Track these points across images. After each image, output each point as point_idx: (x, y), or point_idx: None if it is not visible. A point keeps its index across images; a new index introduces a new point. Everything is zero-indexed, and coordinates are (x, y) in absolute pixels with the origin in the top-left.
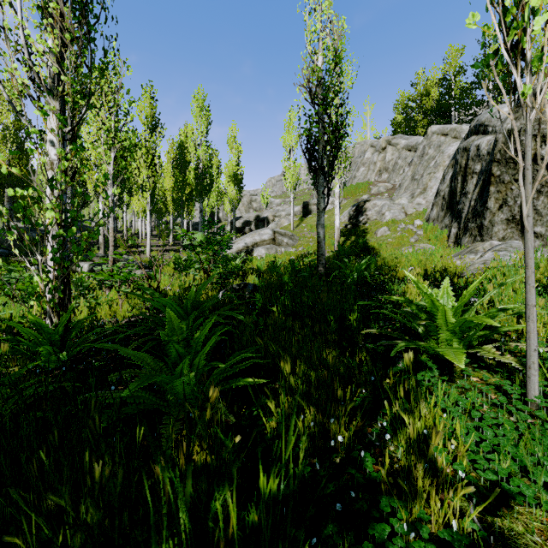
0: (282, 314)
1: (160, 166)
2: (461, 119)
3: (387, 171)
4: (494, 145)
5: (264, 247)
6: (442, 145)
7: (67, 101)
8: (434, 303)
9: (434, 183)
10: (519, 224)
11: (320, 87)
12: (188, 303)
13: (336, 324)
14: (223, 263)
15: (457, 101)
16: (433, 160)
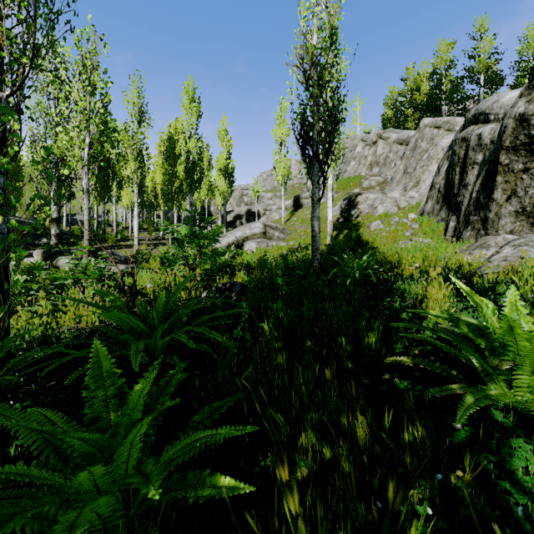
0: (276, 331)
1: (148, 158)
2: (452, 113)
3: (378, 165)
4: (500, 132)
5: (254, 241)
6: (435, 137)
7: (1, 56)
8: (512, 330)
9: (427, 176)
10: (530, 217)
11: (315, 68)
12: (154, 314)
13: (349, 347)
14: (212, 257)
15: (448, 95)
16: (426, 153)
